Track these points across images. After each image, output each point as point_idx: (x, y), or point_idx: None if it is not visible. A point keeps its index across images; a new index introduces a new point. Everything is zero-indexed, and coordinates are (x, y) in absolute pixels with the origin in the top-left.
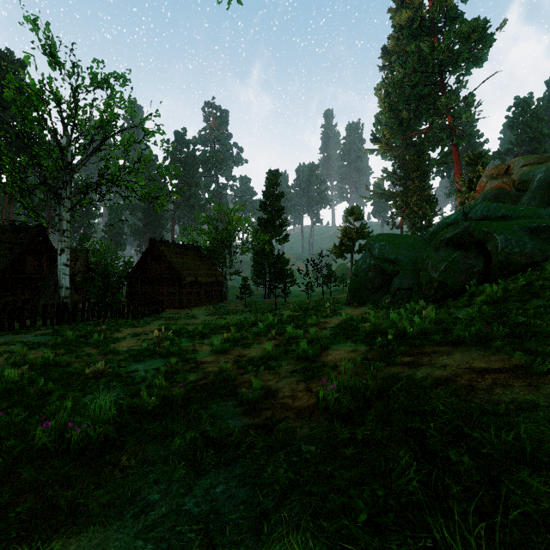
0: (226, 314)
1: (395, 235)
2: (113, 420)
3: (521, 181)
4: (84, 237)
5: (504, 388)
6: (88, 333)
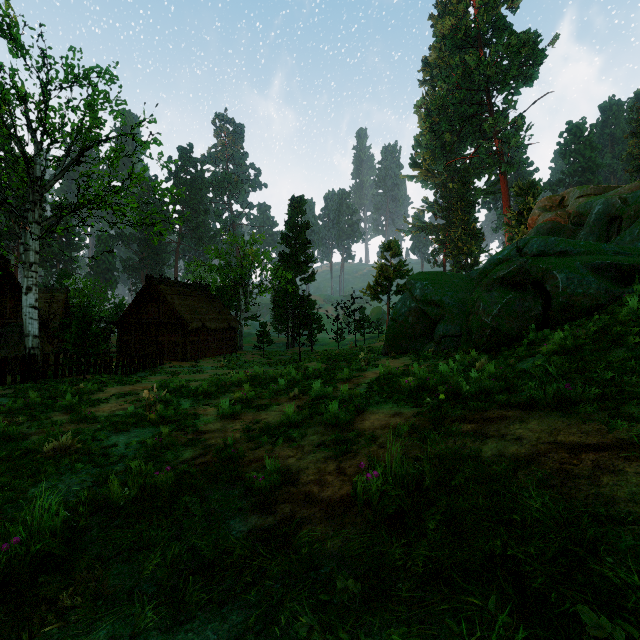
0: (240, 366)
1: (439, 274)
2: (66, 524)
3: (577, 214)
4: (64, 273)
5: (614, 476)
6: (59, 394)
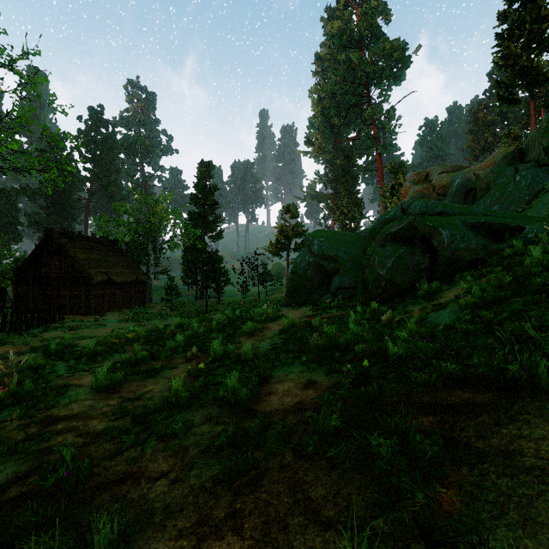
0: (146, 319)
1: (333, 232)
2: None
3: (441, 186)
4: None
5: None
6: None
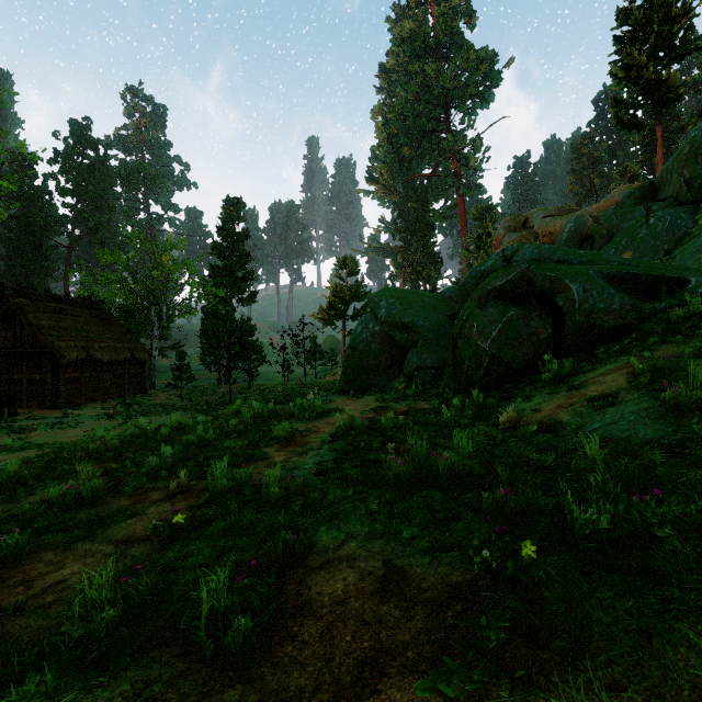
0: (141, 414)
1: (407, 291)
2: None
3: (546, 233)
4: None
5: None
6: None
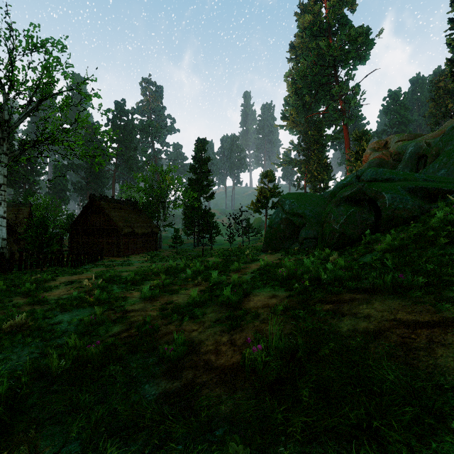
0: (159, 260)
1: (302, 194)
2: (12, 391)
3: (396, 153)
4: (28, 192)
5: (446, 349)
6: (20, 283)
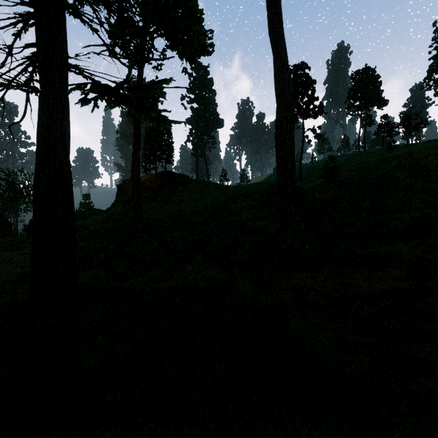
0: None
1: (79, 212)
2: None
3: None
4: None
5: None
6: None
